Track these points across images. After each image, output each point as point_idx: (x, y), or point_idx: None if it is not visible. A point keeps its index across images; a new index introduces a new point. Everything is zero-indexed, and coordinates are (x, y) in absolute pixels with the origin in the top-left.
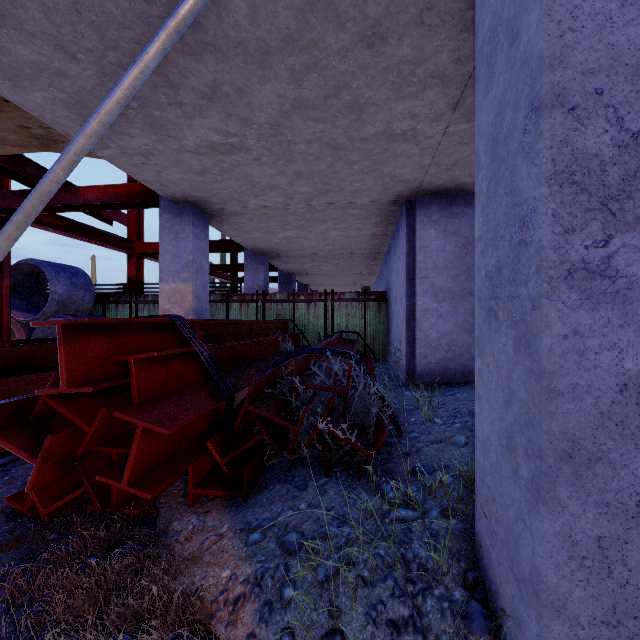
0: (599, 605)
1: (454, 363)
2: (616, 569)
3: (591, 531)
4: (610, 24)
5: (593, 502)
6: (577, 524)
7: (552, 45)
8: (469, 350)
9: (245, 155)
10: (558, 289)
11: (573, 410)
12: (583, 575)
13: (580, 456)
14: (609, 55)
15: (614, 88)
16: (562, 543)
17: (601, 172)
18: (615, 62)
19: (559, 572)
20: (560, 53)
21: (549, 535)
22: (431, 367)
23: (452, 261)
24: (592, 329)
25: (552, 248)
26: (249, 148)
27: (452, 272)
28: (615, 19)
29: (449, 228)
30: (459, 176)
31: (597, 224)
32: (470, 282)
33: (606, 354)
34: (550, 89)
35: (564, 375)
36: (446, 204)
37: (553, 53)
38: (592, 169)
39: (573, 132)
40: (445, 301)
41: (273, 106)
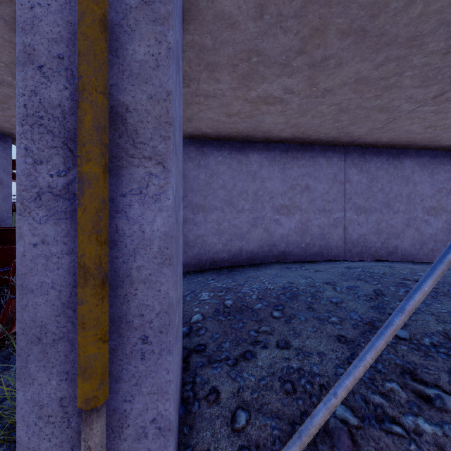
0: (61, 450)
1: (205, 256)
2: (74, 420)
3: (55, 395)
4: (69, 7)
5: (57, 372)
6: (45, 391)
7: (24, 14)
8: (215, 247)
9: (11, 89)
10: (29, 207)
11: (41, 302)
12: (49, 430)
13: (47, 338)
14: (69, 30)
15: (72, 56)
16: (33, 408)
17: (63, 119)
18: (73, 36)
19: (30, 431)
20: (31, 21)
21: (22, 403)
22: (189, 260)
23: (204, 186)
24: (56, 239)
25: (24, 175)
26: (10, 83)
27: (204, 193)
28: (73, 4)
29: (202, 163)
30: (200, 127)
31: (60, 158)
32: (215, 201)
33: (66, 258)
34: (23, 48)
35: (34, 275)
36: (200, 146)
37: (25, 20)
38: (56, 115)
39: (41, 85)
40: (199, 213)
41: (7, 49)
